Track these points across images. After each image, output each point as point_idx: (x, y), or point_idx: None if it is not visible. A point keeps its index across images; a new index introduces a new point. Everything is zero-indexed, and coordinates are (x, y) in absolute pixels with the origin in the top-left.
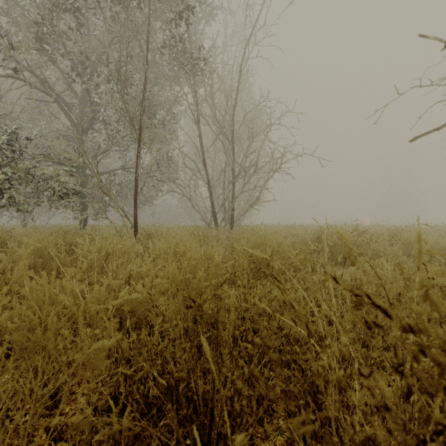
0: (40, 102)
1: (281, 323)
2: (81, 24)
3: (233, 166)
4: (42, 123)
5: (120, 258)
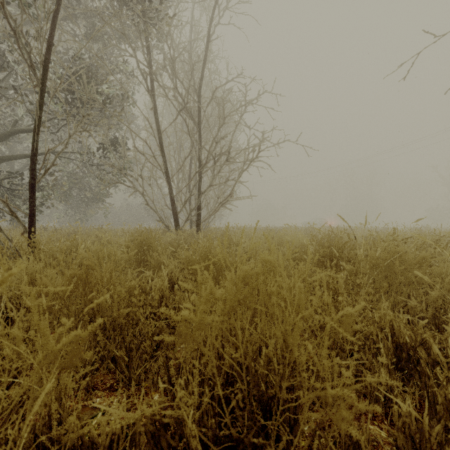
0: None
1: None
2: None
3: (200, 153)
4: None
5: None
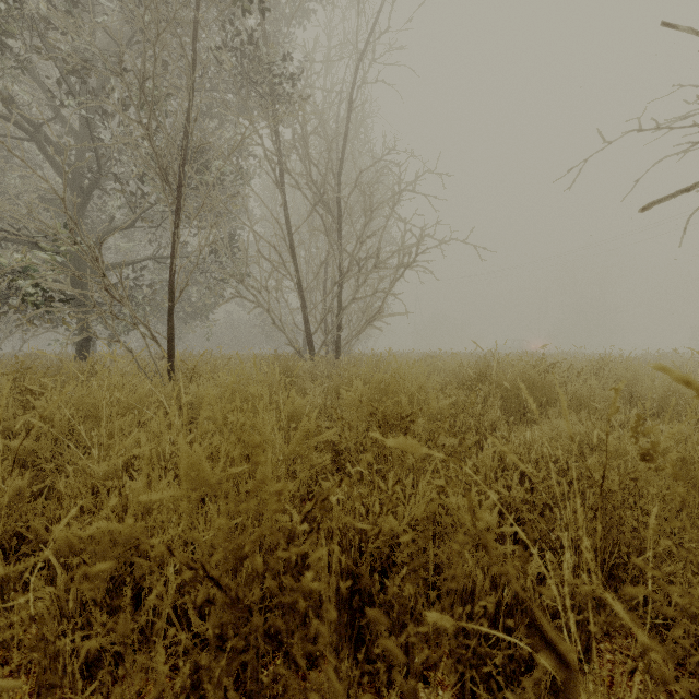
0: (5, 140)
1: (437, 557)
2: (75, 2)
3: (340, 258)
4: (9, 177)
5: (119, 419)
